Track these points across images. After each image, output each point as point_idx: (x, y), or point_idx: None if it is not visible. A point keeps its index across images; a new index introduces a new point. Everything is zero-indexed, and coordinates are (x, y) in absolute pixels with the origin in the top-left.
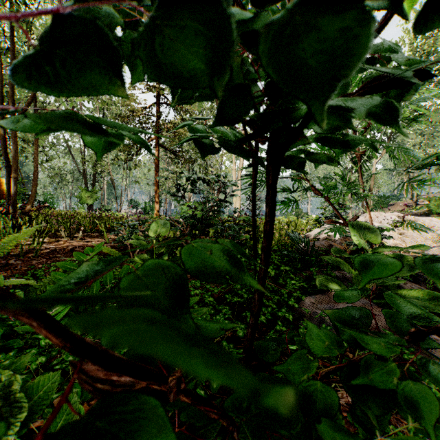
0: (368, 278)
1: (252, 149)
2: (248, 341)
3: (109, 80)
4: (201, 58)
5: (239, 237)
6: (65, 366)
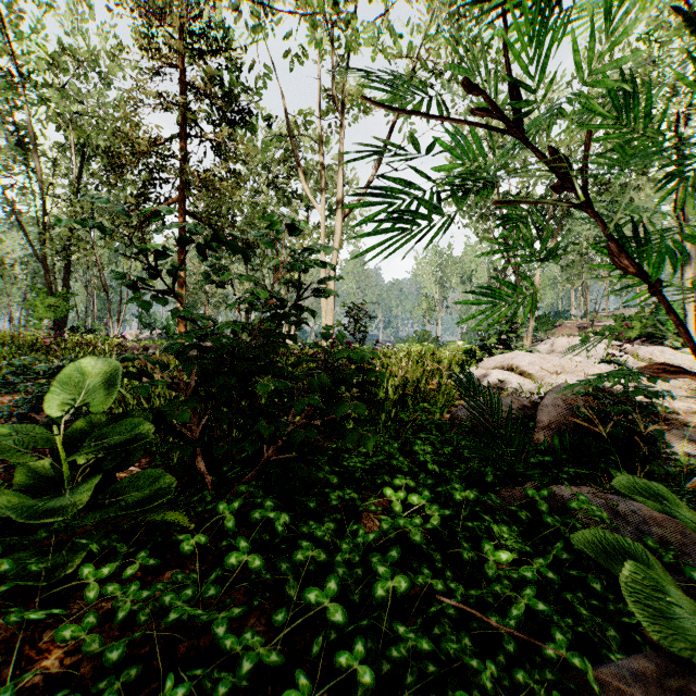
0: None
1: None
2: None
3: None
4: None
5: (337, 409)
6: None
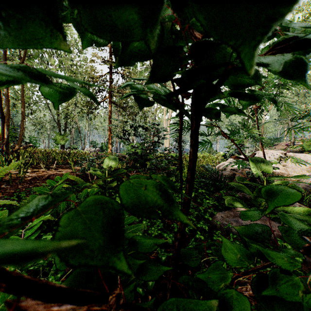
0: (274, 206)
1: (179, 102)
2: (176, 251)
3: (50, 32)
4: (134, 6)
5: (168, 168)
6: (37, 268)
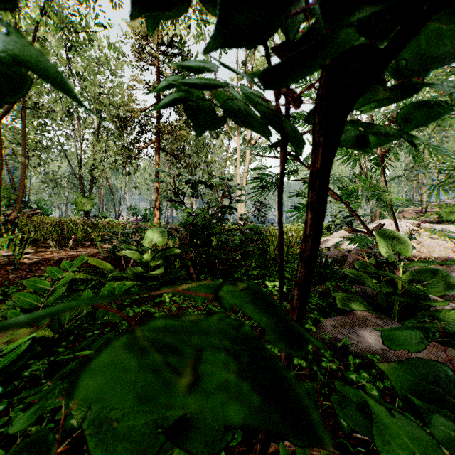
0: None
1: (279, 111)
2: None
3: None
4: None
5: (246, 247)
6: None
